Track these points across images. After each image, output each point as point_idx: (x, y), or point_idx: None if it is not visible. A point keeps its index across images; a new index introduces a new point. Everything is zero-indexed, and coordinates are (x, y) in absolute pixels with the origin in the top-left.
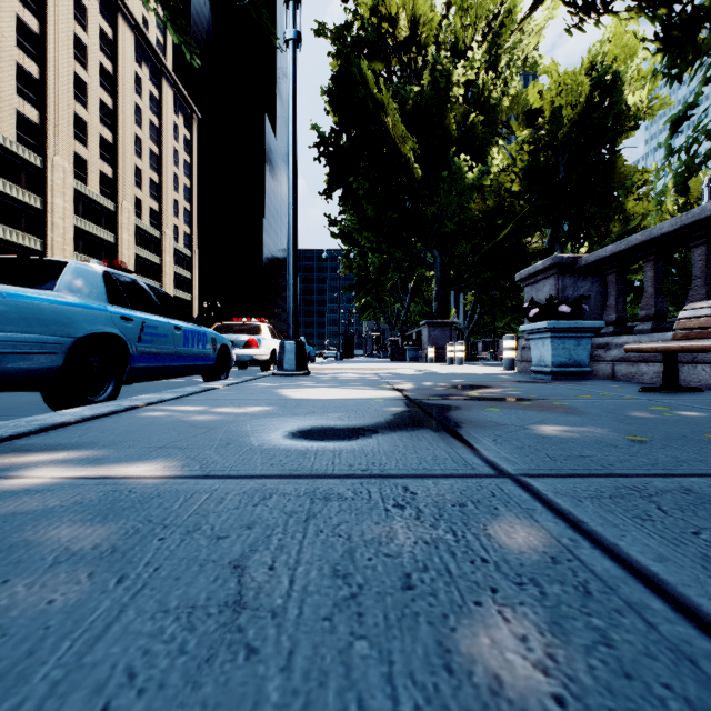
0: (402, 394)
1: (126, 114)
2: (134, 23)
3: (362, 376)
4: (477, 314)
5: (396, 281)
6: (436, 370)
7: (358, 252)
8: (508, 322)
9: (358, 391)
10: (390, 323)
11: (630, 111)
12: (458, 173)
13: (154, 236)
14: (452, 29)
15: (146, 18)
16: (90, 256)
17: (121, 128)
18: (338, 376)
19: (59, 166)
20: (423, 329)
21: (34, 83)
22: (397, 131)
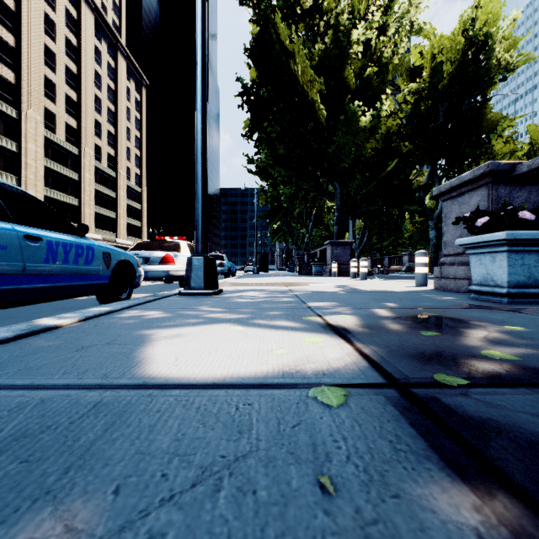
0: (360, 353)
1: (87, 79)
2: (95, 7)
3: (277, 295)
4: (366, 237)
5: (302, 210)
6: (348, 286)
7: (271, 184)
8: (391, 243)
9: (274, 338)
10: (297, 244)
11: (500, 65)
12: (355, 117)
13: (111, 175)
14: (349, 3)
15: (104, 4)
16: (58, 190)
17: (84, 89)
18: (250, 295)
19: (31, 117)
20: (327, 248)
21: (11, 51)
22: (305, 79)
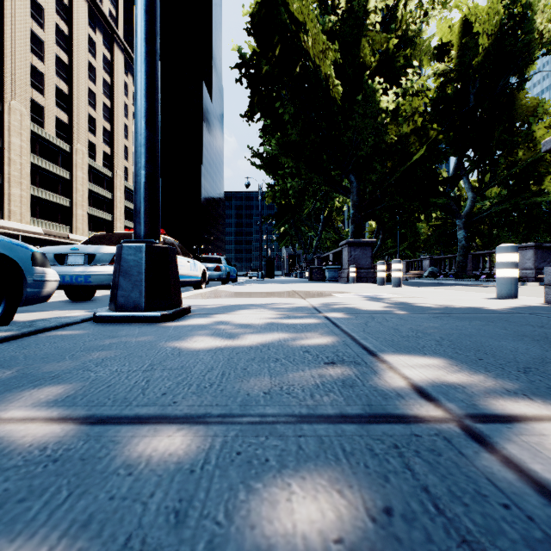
0: None
1: (80, 70)
2: None
3: (293, 320)
4: (379, 240)
5: (312, 209)
6: (396, 297)
7: (278, 177)
8: (407, 247)
9: None
10: (305, 248)
11: (542, 38)
12: (375, 98)
13: (107, 175)
14: None
15: None
16: (47, 189)
17: (76, 81)
18: (239, 320)
19: (16, 109)
20: (343, 249)
21: None
22: (317, 49)
